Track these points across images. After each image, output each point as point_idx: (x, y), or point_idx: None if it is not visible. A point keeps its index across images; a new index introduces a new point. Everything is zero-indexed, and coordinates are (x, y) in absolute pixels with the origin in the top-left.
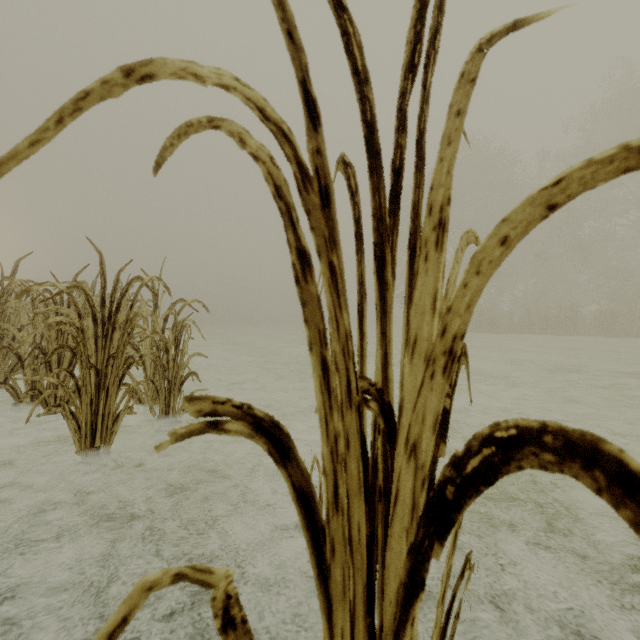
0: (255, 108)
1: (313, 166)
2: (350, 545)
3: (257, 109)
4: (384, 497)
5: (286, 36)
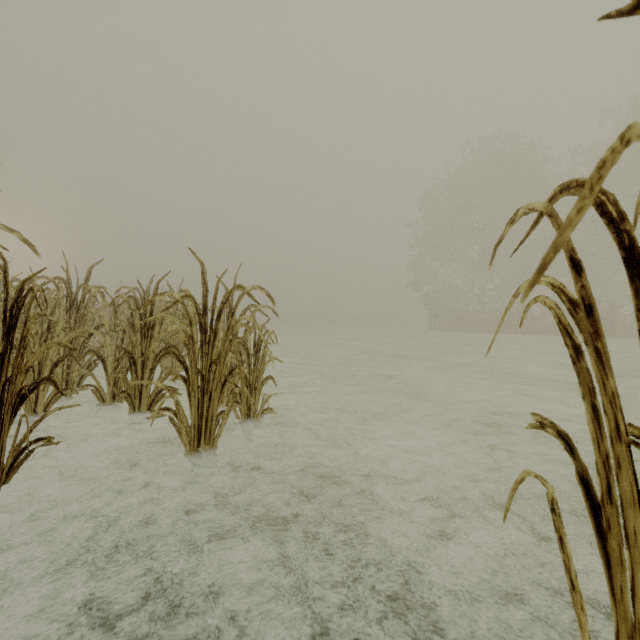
0: None
1: None
2: None
3: None
4: None
5: None
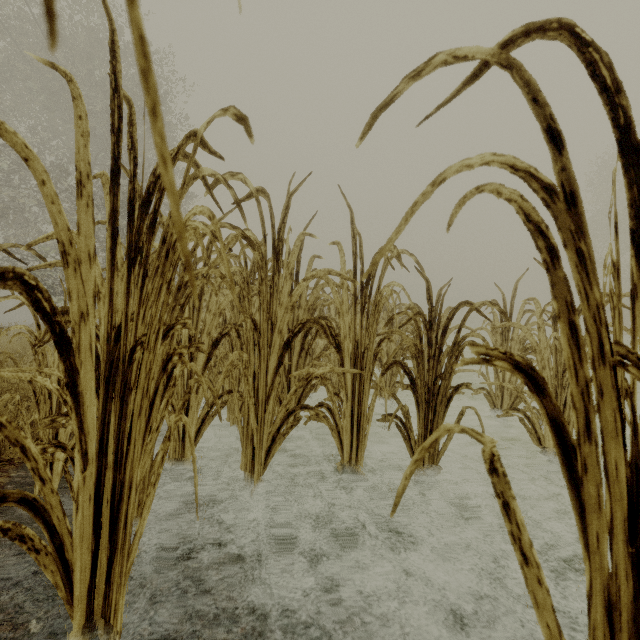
0: None
1: None
2: None
3: None
4: None
5: None
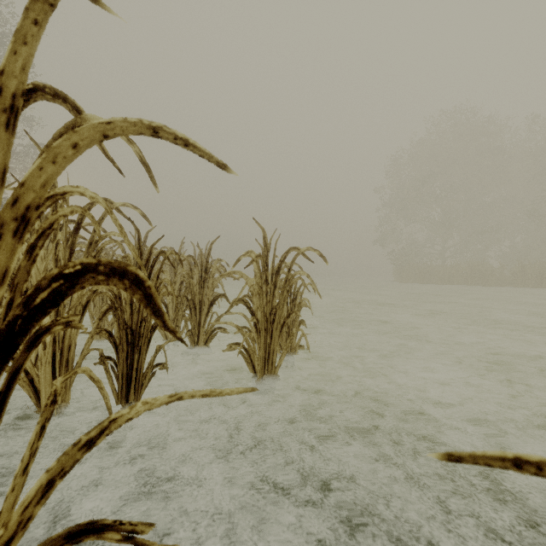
0: None
1: None
2: None
3: None
4: None
5: None
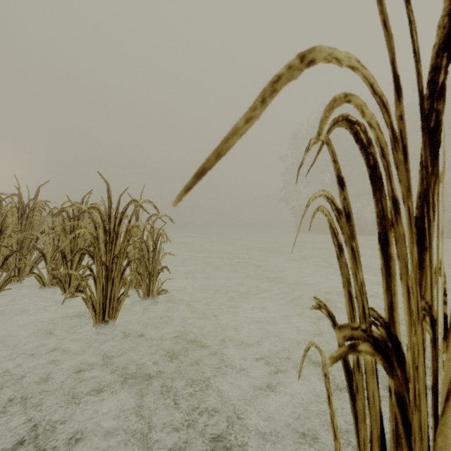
0: (368, 84)
1: (398, 129)
2: (421, 435)
3: (370, 85)
4: (433, 392)
5: (383, 25)
